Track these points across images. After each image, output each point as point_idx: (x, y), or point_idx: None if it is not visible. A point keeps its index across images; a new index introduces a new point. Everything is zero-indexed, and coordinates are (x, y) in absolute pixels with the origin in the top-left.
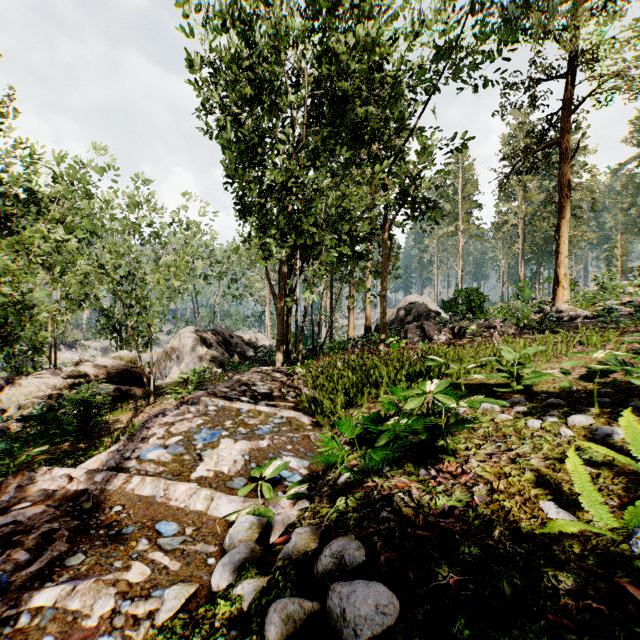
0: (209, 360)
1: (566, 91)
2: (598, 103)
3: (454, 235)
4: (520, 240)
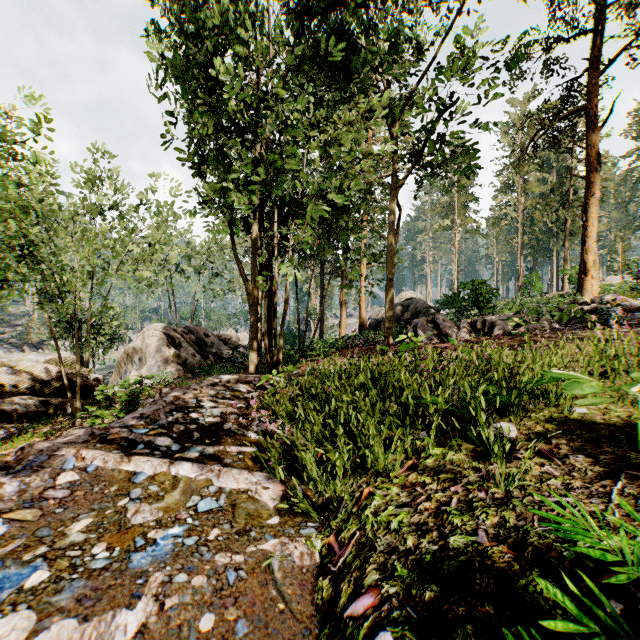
0: (177, 363)
1: (595, 48)
2: (634, 60)
3: (450, 229)
4: (519, 234)
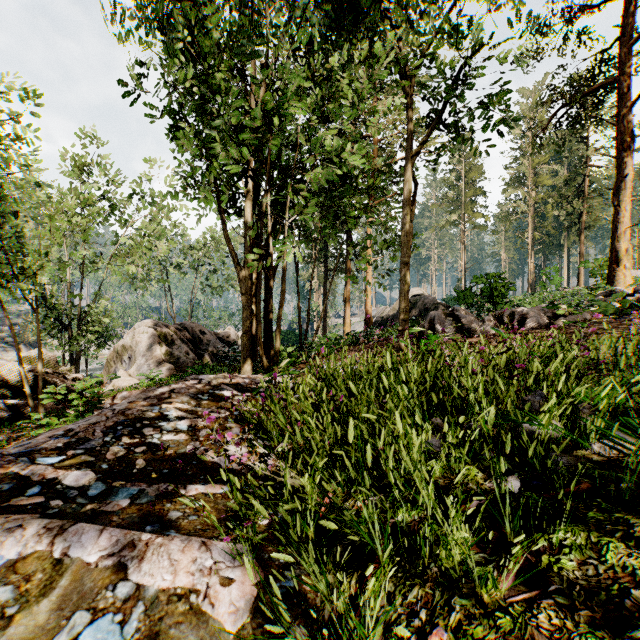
0: (169, 362)
1: (627, 14)
2: None
3: (457, 225)
4: (530, 229)
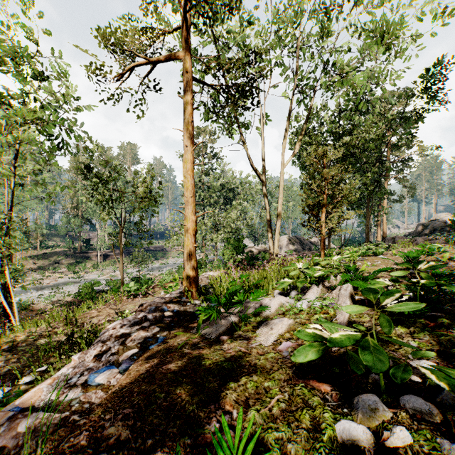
0: (293, 250)
1: None
2: None
3: None
4: None
